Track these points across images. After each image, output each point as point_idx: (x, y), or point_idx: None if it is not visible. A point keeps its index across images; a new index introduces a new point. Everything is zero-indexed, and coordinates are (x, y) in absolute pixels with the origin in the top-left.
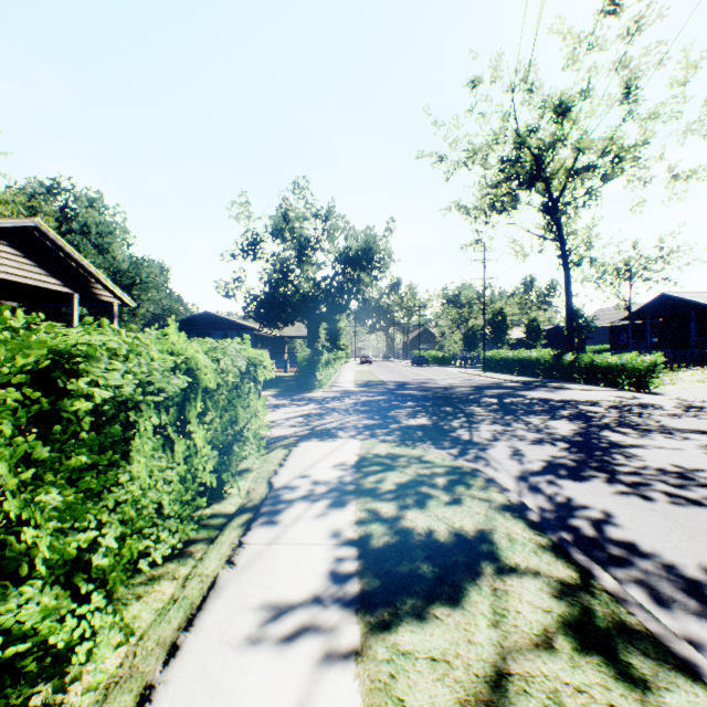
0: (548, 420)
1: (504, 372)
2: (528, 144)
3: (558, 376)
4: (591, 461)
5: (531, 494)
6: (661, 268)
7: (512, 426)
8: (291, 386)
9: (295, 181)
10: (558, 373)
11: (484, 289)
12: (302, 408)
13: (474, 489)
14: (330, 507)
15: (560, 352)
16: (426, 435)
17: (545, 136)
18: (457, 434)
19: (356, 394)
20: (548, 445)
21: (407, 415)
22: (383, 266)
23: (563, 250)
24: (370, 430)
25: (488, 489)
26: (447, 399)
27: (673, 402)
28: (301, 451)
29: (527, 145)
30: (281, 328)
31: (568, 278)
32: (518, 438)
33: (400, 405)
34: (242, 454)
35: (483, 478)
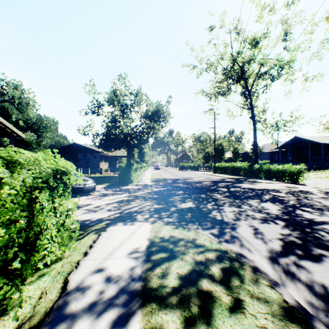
0: (260, 202)
1: (224, 173)
2: (237, 60)
3: (251, 175)
4: (309, 238)
5: (291, 281)
6: (291, 126)
7: (243, 208)
8: (116, 181)
9: (120, 74)
10: (251, 174)
11: (214, 133)
12: (119, 196)
13: (247, 283)
14: (113, 327)
15: (252, 164)
16: (194, 216)
17: (245, 56)
18: (213, 215)
19: (151, 187)
20: (273, 223)
21: (180, 201)
22: (166, 120)
23: (253, 114)
24: (158, 213)
25: (259, 283)
26: (200, 189)
27: (316, 190)
28: (106, 236)
29: (237, 60)
30: (114, 152)
31: (255, 128)
32: (251, 217)
33: (175, 194)
34: (36, 259)
35: (248, 266)
